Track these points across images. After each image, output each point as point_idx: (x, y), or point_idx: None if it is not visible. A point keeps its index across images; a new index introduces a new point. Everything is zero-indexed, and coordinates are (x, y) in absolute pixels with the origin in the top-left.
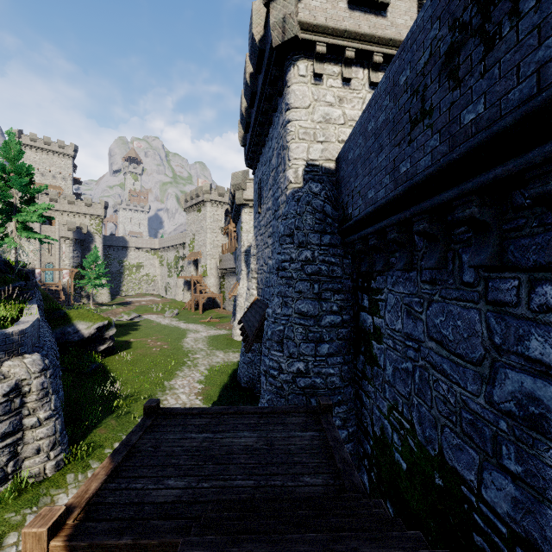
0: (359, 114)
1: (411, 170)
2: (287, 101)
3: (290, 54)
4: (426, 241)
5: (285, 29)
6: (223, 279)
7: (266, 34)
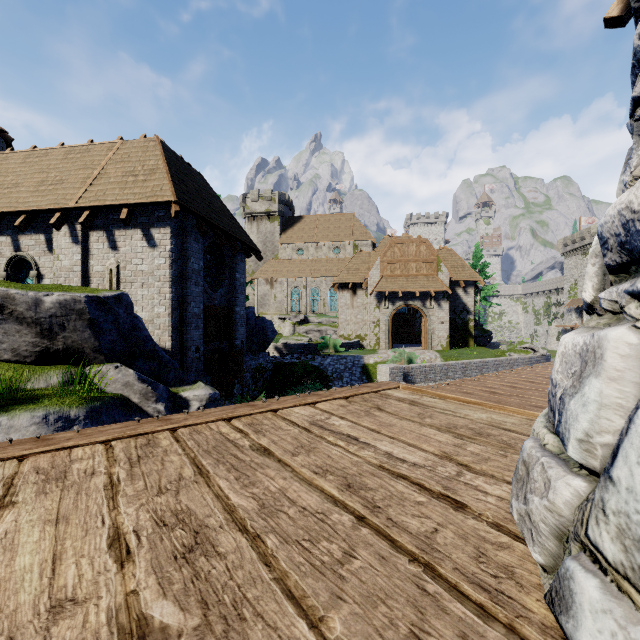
0: None
1: None
2: None
3: None
4: None
5: None
6: None
7: None
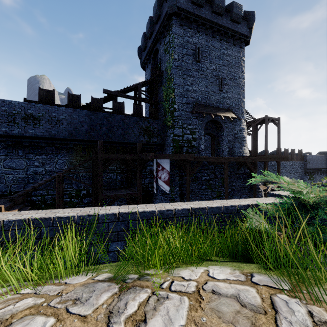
0: None
1: (9, 131)
2: None
3: None
4: (3, 146)
5: None
6: None
7: None
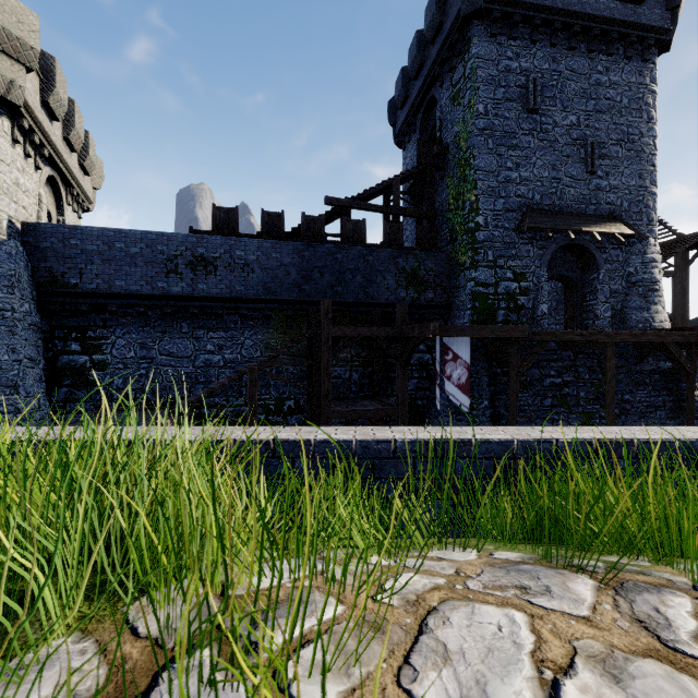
0: (31, 188)
1: (168, 288)
2: None
3: None
4: (159, 315)
5: (10, 90)
6: None
7: None
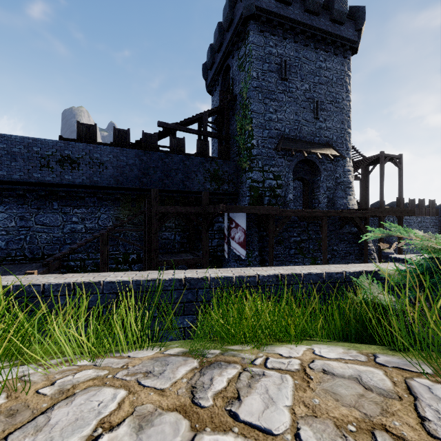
0: None
1: (42, 178)
2: None
3: None
4: (35, 197)
5: None
6: None
7: None
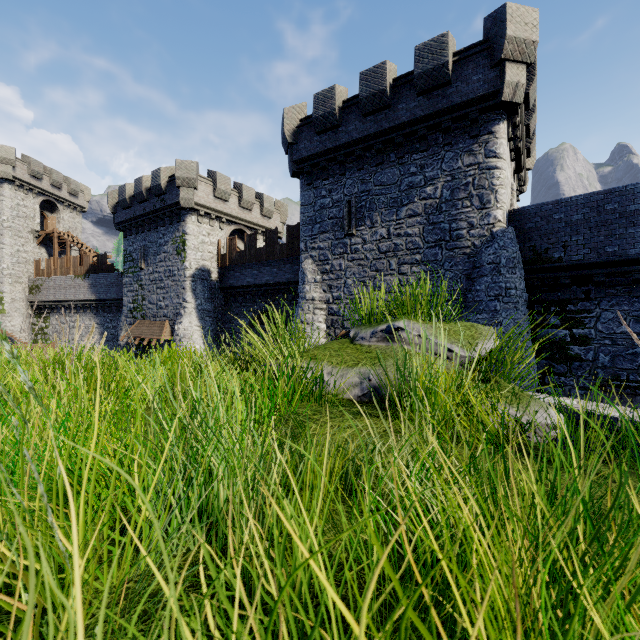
0: (509, 179)
1: None
2: (494, 149)
3: (499, 111)
4: None
5: (515, 93)
6: (43, 320)
7: (454, 70)
